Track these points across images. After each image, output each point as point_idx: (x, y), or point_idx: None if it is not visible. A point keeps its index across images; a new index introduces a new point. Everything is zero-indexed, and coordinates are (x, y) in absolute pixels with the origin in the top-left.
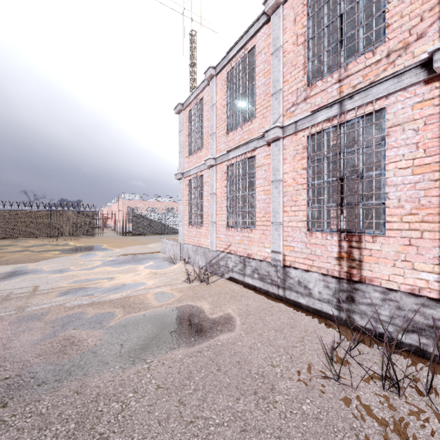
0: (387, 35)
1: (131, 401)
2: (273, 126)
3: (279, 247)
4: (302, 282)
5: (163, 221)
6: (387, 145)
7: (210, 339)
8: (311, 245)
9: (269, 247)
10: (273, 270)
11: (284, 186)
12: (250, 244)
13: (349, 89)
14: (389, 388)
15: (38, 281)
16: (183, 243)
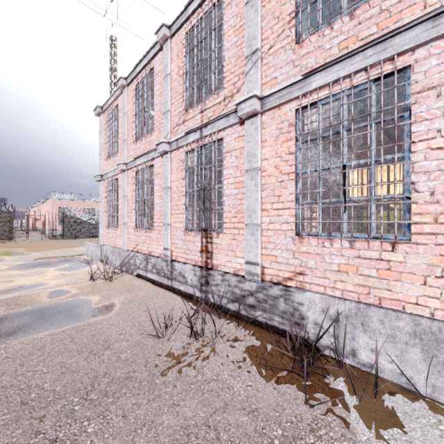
0: (224, 84)
1: None
2: (161, 141)
3: (168, 244)
4: (182, 273)
5: None
6: (224, 166)
7: (80, 322)
8: (187, 241)
9: (162, 245)
10: (165, 264)
11: (171, 193)
12: (151, 243)
13: (206, 119)
14: (190, 336)
15: None
16: (102, 244)
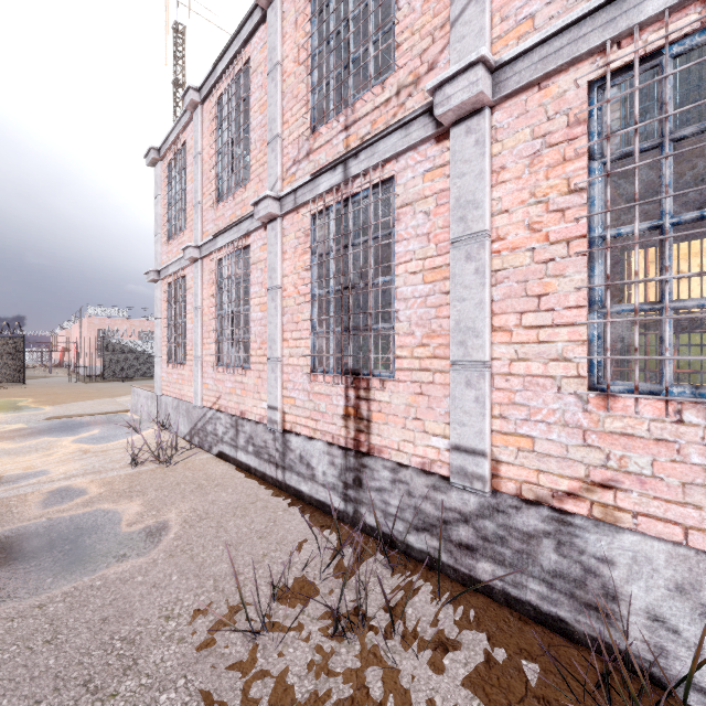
0: (397, 60)
1: None
2: (262, 195)
3: (276, 399)
4: (304, 458)
5: None
6: (397, 235)
7: (86, 577)
8: (314, 395)
9: (266, 400)
10: (271, 438)
11: (284, 298)
12: (244, 395)
13: (357, 142)
14: (332, 635)
15: None
16: (160, 393)
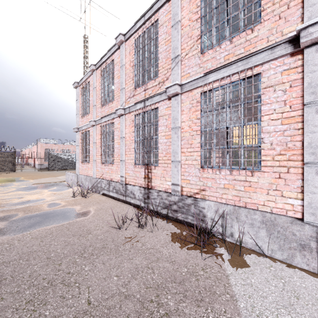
0: (159, 74)
1: (16, 243)
2: (119, 108)
3: (123, 173)
4: (132, 192)
5: (74, 160)
6: (159, 124)
7: (71, 220)
8: (135, 172)
9: (120, 174)
10: (121, 186)
11: (125, 141)
12: (112, 173)
13: (148, 95)
14: (138, 227)
15: None
16: (78, 174)
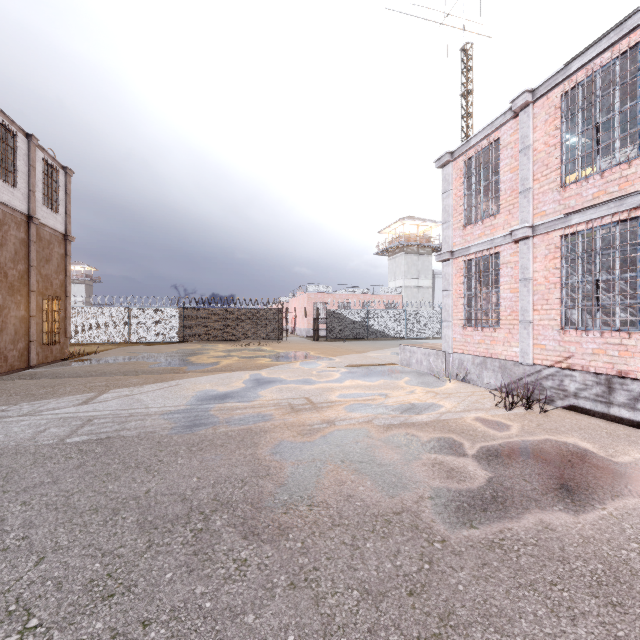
0: None
1: None
2: None
3: None
4: None
5: (366, 322)
6: None
7: None
8: None
9: None
10: None
11: None
12: (626, 356)
13: None
14: None
15: (299, 392)
16: (451, 351)
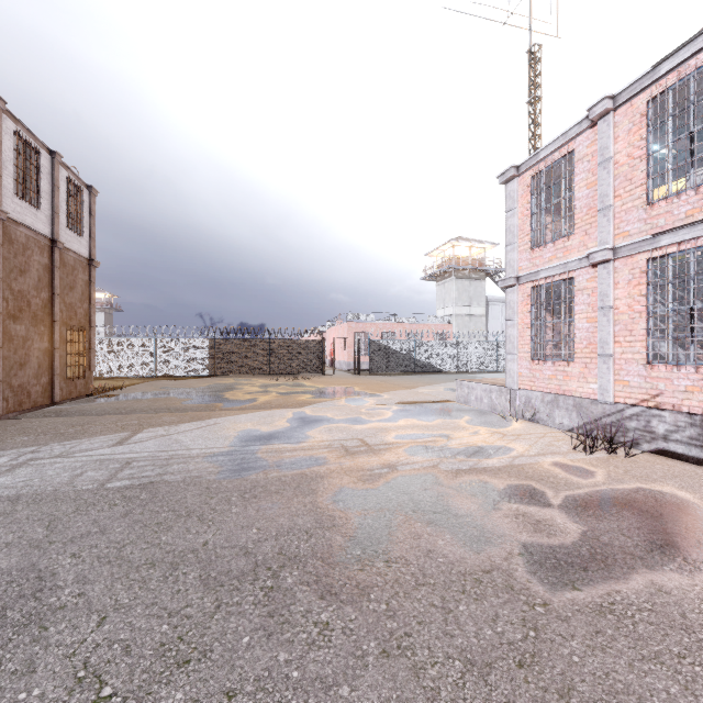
0: None
1: None
2: None
3: None
4: None
5: (413, 354)
6: None
7: None
8: None
9: None
10: None
11: None
12: None
13: None
14: None
15: (350, 432)
16: (516, 388)
